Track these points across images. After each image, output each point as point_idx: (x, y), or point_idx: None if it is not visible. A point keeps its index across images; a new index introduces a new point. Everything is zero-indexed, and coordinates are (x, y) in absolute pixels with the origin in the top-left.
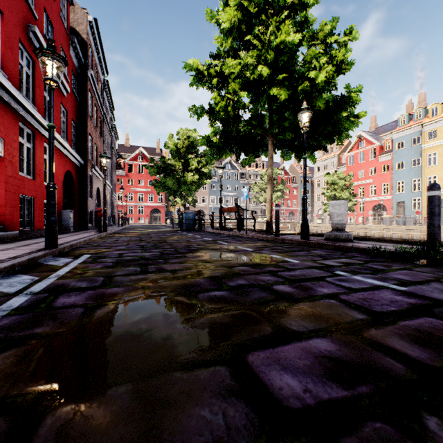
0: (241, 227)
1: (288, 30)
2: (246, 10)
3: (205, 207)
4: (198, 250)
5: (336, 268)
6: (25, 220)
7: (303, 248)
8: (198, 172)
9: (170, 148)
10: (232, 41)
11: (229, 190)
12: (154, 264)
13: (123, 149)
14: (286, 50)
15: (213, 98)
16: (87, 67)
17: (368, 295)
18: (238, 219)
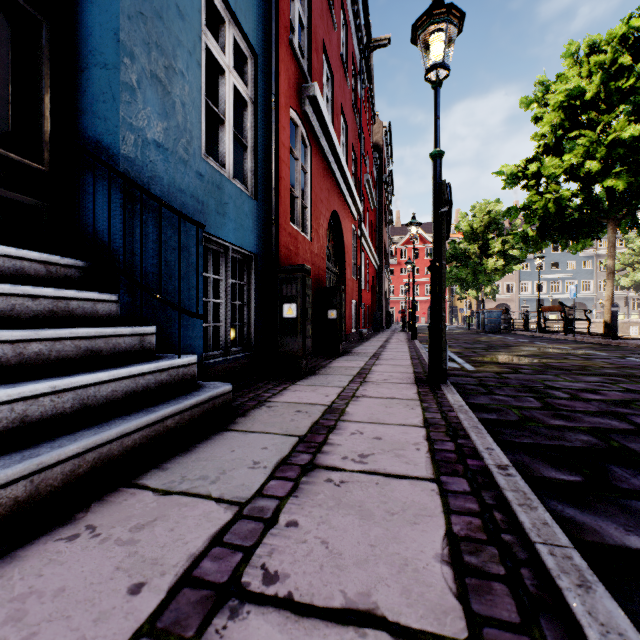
0: (567, 329)
1: (623, 123)
2: (569, 108)
3: (510, 299)
4: (516, 346)
5: (632, 357)
6: (362, 321)
7: (633, 349)
8: (502, 255)
9: (463, 230)
10: (552, 136)
11: (555, 269)
12: (489, 349)
13: (393, 232)
14: (621, 143)
15: (529, 196)
16: (382, 173)
17: (624, 362)
18: (563, 319)
